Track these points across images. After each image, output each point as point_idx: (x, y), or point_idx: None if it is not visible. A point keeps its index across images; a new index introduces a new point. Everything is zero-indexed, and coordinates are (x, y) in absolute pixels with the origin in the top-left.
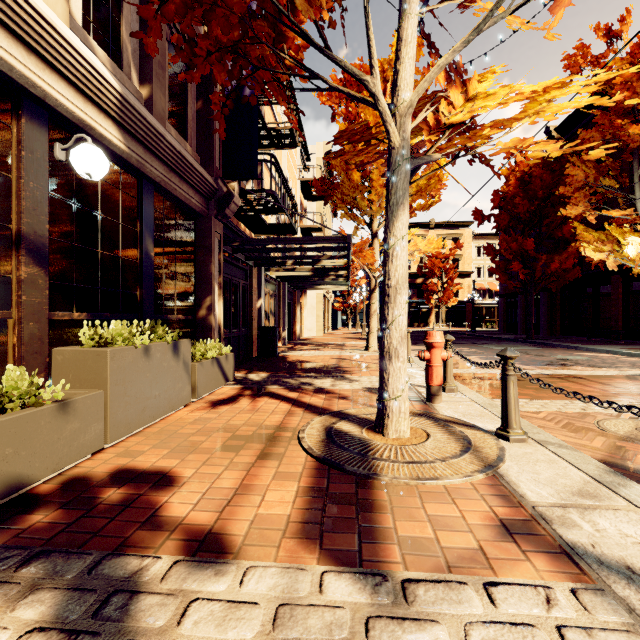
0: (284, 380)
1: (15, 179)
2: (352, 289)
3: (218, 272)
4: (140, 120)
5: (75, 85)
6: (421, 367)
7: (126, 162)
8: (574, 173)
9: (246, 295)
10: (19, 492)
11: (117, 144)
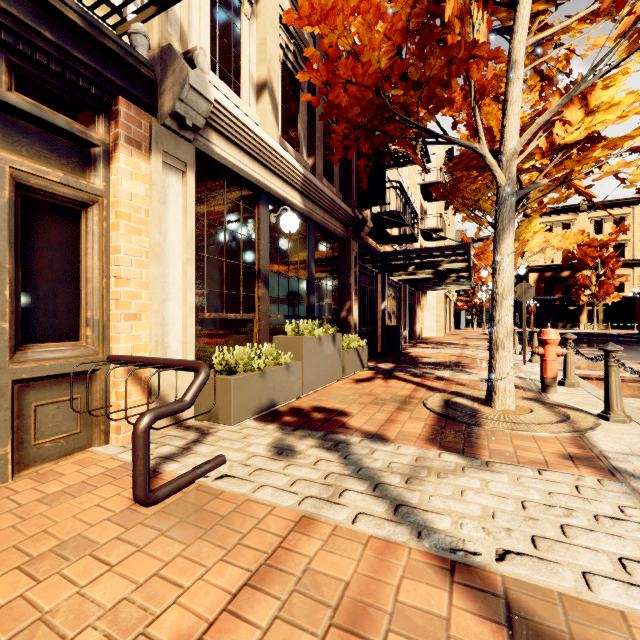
0: (408, 369)
1: (257, 240)
2: (477, 287)
3: (354, 282)
4: (311, 186)
5: (282, 178)
6: None
7: (302, 214)
8: None
9: (372, 298)
10: (272, 409)
11: (299, 205)
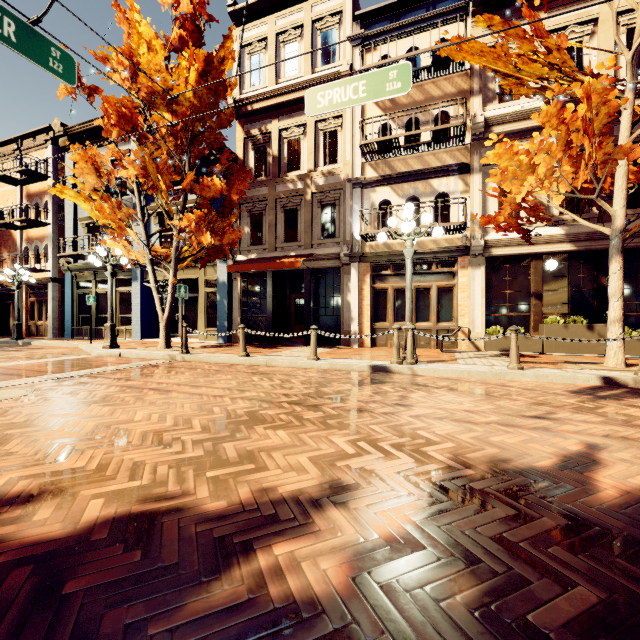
0: None
1: (532, 278)
2: None
3: None
4: (579, 235)
5: (547, 243)
6: None
7: (580, 251)
8: None
9: None
10: None
11: (570, 249)
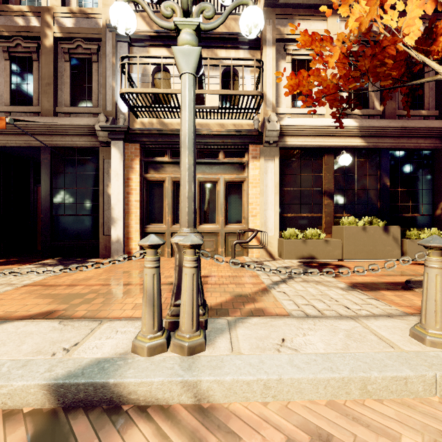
0: None
1: (323, 175)
2: None
3: None
4: (371, 129)
5: (340, 135)
6: None
7: (367, 148)
8: None
9: None
10: (315, 260)
11: (360, 145)
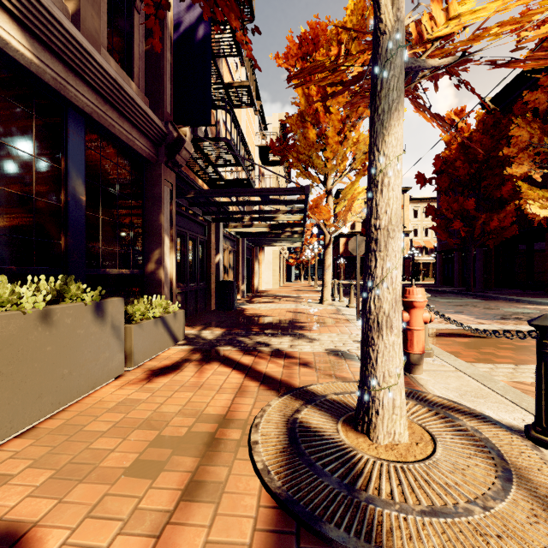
0: (239, 339)
1: None
2: (304, 247)
3: (169, 224)
4: (53, 24)
5: None
6: None
7: (38, 79)
8: (519, 134)
9: (204, 250)
10: None
11: (18, 49)
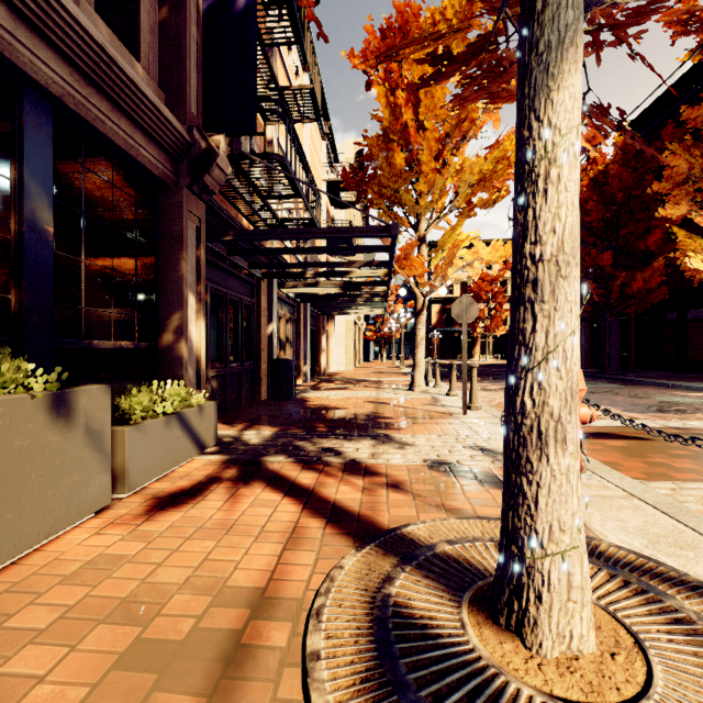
0: (296, 444)
1: None
2: (387, 316)
3: (196, 276)
4: None
5: None
6: (496, 417)
7: None
8: (674, 164)
9: (252, 317)
10: None
11: None
